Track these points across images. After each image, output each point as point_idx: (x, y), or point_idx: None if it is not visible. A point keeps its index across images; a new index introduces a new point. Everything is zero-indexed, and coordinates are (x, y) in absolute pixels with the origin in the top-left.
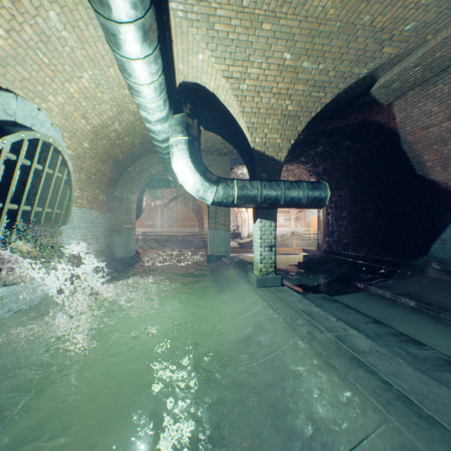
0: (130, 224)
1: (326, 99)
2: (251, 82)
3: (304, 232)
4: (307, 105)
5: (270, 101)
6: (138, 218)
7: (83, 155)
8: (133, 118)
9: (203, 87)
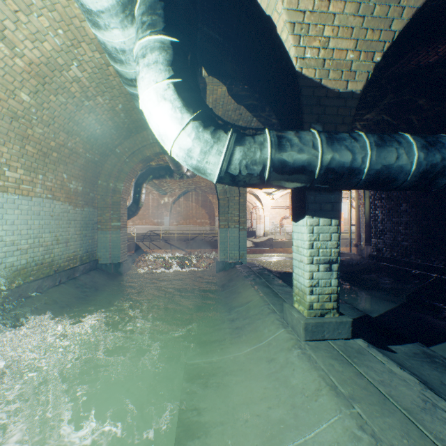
0: (119, 221)
1: None
2: None
3: None
4: None
5: None
6: (136, 214)
7: (24, 115)
8: (101, 59)
9: None
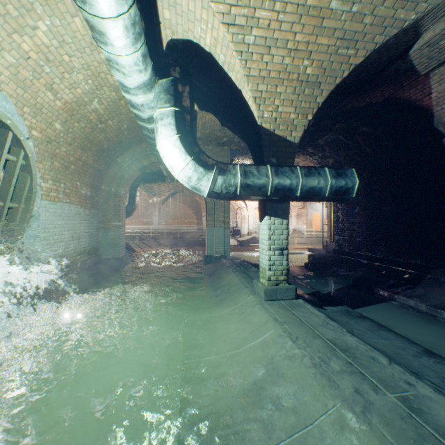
0: (119, 221)
1: (356, 59)
2: (260, 31)
3: (305, 230)
4: (331, 67)
5: (284, 60)
6: (131, 214)
7: (55, 139)
8: (116, 96)
9: (196, 46)
